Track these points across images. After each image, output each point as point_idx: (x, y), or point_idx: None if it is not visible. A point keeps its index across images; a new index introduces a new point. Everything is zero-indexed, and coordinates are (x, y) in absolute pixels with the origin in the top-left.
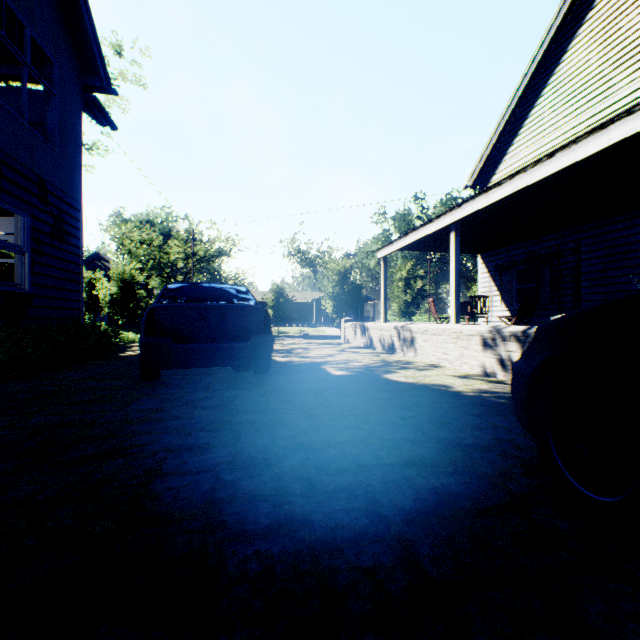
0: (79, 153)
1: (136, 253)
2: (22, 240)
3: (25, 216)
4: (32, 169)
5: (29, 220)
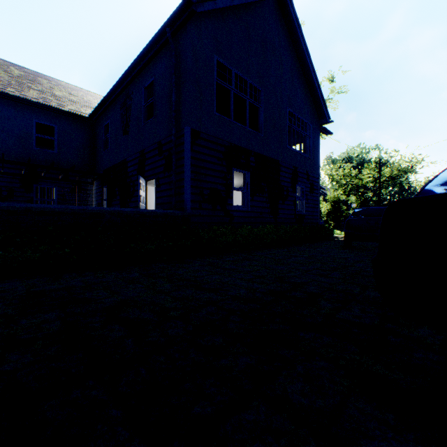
0: (318, 154)
1: (339, 182)
2: (302, 196)
3: (303, 187)
4: (305, 169)
5: (304, 188)
